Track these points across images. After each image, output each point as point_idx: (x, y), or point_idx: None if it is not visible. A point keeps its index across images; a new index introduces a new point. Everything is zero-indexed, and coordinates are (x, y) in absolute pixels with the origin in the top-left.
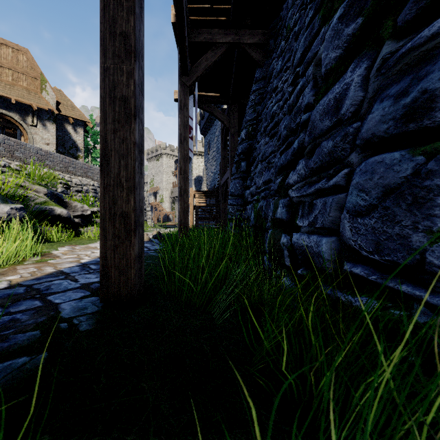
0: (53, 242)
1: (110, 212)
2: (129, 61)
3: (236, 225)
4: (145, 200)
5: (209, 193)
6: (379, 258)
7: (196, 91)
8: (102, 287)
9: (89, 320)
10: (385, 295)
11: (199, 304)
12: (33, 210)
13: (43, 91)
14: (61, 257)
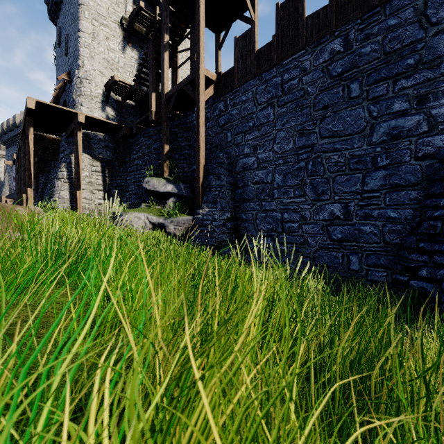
0: None
1: None
2: None
3: None
4: None
5: None
6: None
7: None
8: None
9: None
10: None
11: None
12: None
13: None
14: None
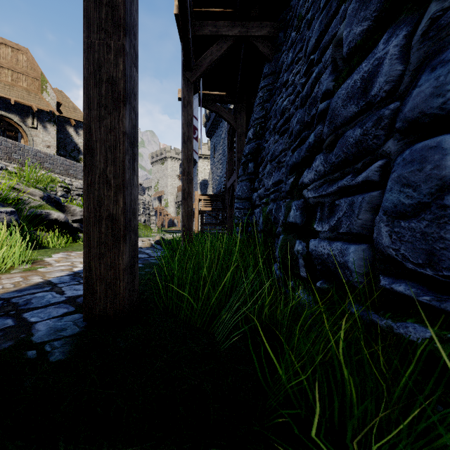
0: (48, 248)
1: (95, 214)
2: (118, 36)
3: (243, 230)
4: (149, 204)
5: (215, 197)
6: (434, 272)
7: (201, 88)
8: (85, 303)
9: (64, 346)
10: (440, 322)
11: (201, 323)
12: (27, 214)
13: (44, 91)
14: (53, 265)
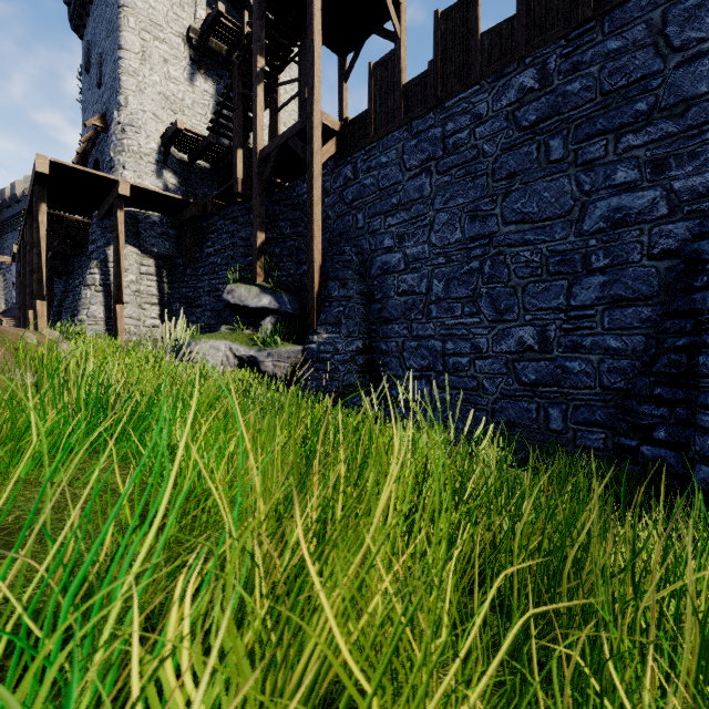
0: None
1: None
2: None
3: None
4: None
5: None
6: None
7: None
8: None
9: None
10: None
11: None
12: None
13: None
14: None
